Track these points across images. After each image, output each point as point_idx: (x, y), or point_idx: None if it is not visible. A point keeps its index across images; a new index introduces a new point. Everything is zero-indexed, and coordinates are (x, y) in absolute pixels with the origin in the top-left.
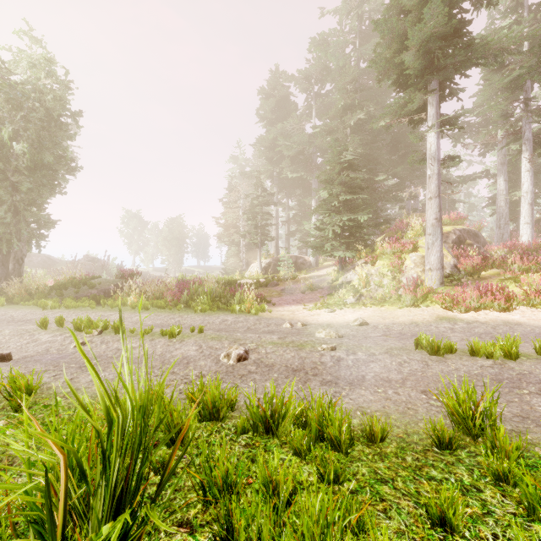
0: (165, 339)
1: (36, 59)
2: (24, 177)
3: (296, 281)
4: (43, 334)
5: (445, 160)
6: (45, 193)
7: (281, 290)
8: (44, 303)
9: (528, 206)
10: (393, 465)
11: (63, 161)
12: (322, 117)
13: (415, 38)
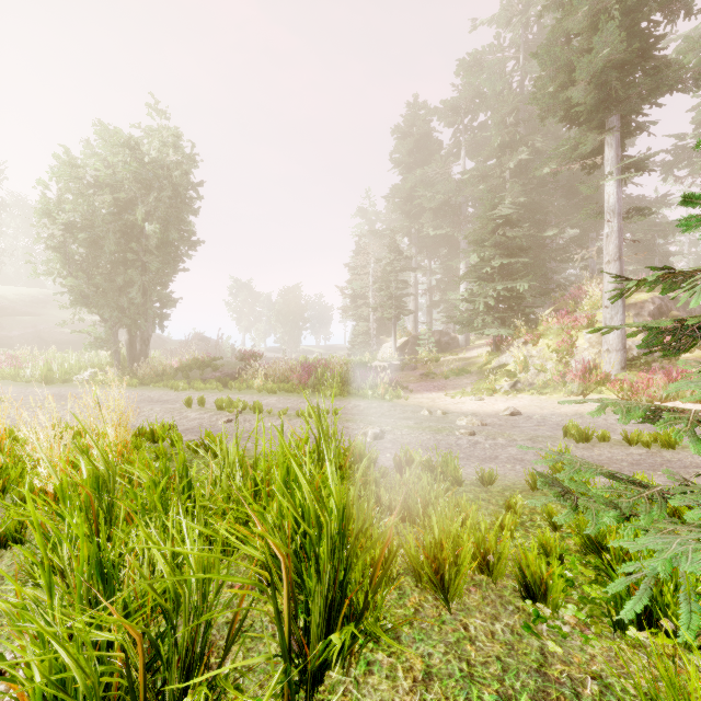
0: (302, 419)
1: (166, 137)
2: (154, 257)
3: (438, 365)
4: (190, 412)
5: (629, 213)
6: (169, 270)
7: (420, 375)
8: (176, 384)
9: None
10: (493, 495)
11: (186, 237)
12: (473, 160)
13: (584, 71)
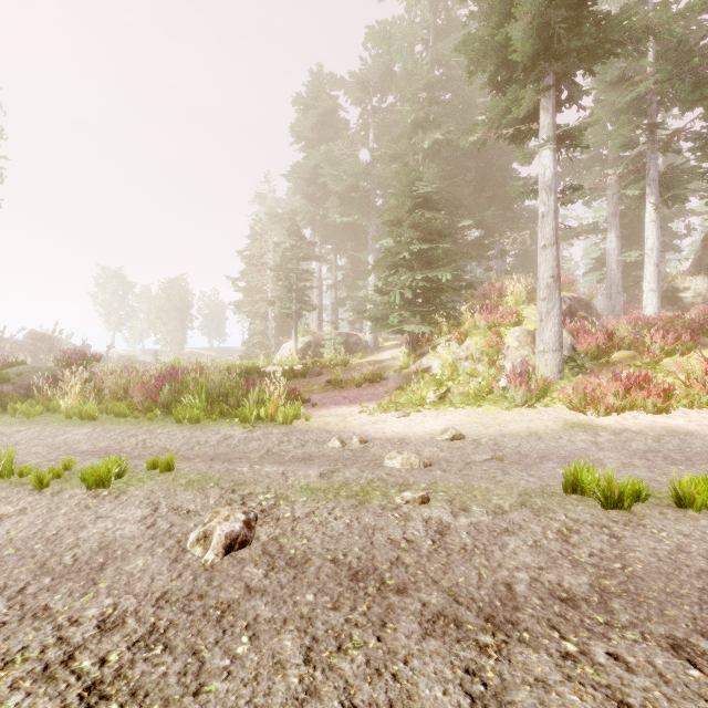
0: (86, 490)
1: None
2: None
3: (347, 369)
4: None
5: (563, 192)
6: None
7: (326, 382)
8: None
9: (654, 268)
10: None
11: None
12: (384, 137)
13: (529, 0)
